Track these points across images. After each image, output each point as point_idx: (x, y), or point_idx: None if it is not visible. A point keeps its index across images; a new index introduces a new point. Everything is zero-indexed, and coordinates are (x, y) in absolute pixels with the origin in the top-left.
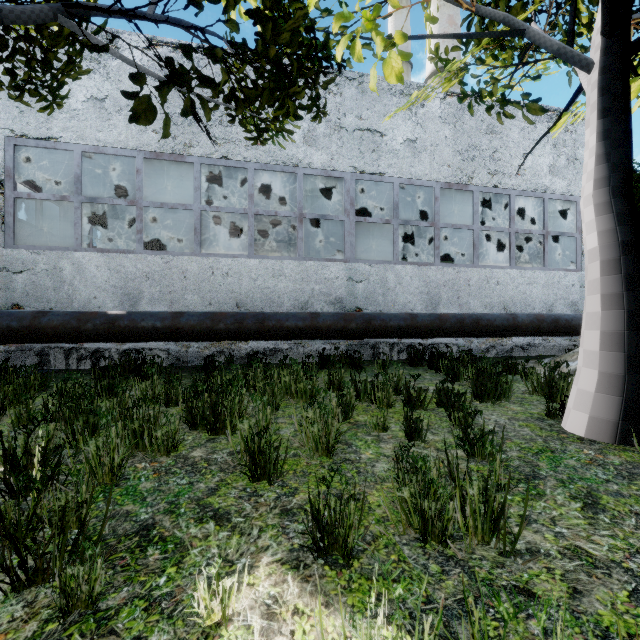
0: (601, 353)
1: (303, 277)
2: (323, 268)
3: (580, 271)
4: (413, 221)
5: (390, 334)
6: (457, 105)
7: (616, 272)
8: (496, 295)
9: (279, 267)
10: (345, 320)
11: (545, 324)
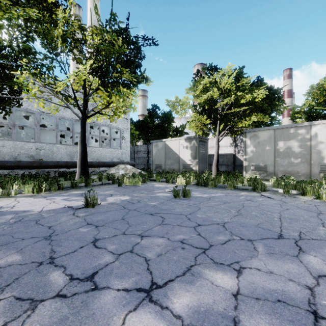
0: (78, 168)
1: (15, 147)
2: (25, 144)
3: (121, 149)
4: (64, 130)
5: (49, 167)
6: (81, 95)
7: (80, 155)
8: (94, 155)
9: (3, 143)
10: (32, 163)
11: (101, 164)
